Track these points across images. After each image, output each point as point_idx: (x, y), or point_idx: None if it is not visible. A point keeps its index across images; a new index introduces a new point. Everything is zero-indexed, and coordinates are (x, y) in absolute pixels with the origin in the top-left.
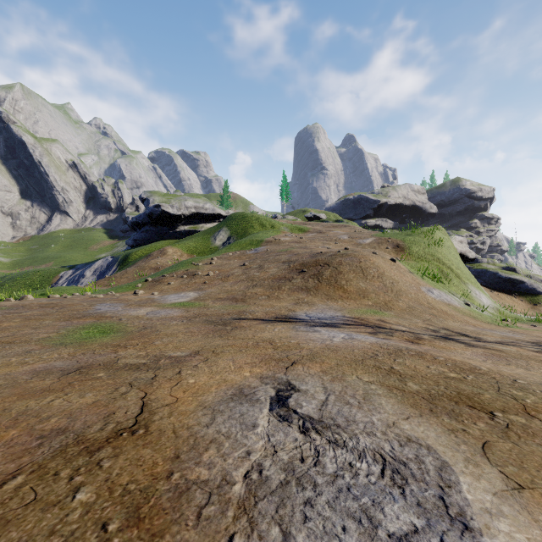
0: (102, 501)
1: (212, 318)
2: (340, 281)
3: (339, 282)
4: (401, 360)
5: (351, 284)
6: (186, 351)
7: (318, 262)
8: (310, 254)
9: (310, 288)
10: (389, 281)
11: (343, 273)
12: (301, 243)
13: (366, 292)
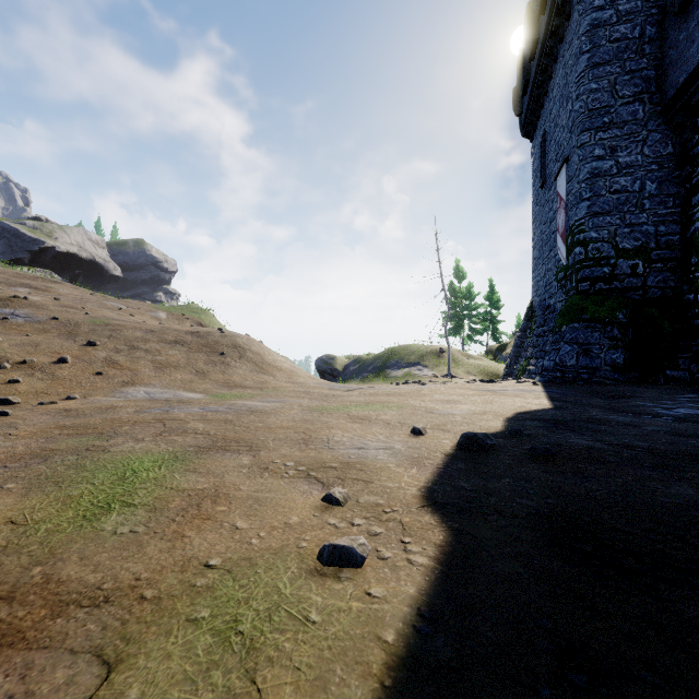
0: (533, 396)
1: (320, 396)
2: (271, 363)
3: (271, 364)
4: (459, 385)
5: (279, 365)
6: (434, 396)
7: (225, 344)
8: (184, 333)
9: (260, 370)
10: (288, 361)
11: (264, 356)
12: (84, 310)
13: (294, 371)
